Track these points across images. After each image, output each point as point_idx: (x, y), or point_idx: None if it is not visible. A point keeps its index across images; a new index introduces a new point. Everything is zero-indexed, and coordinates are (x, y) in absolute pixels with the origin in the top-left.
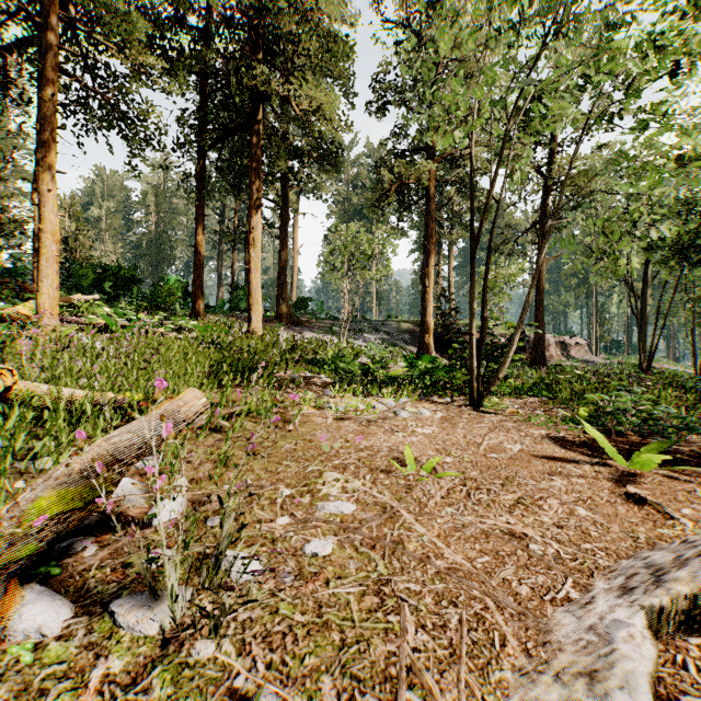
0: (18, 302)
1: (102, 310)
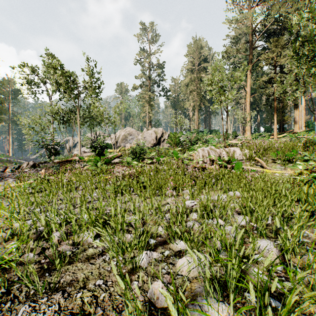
0: (280, 135)
1: (303, 133)
